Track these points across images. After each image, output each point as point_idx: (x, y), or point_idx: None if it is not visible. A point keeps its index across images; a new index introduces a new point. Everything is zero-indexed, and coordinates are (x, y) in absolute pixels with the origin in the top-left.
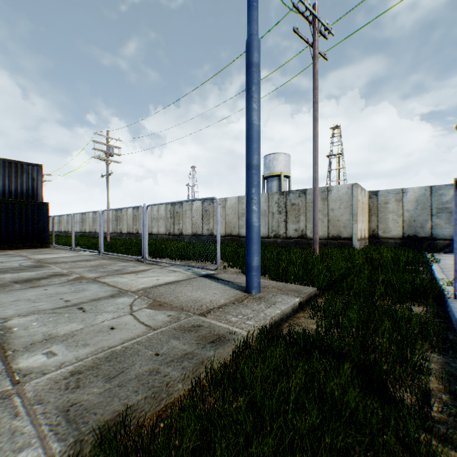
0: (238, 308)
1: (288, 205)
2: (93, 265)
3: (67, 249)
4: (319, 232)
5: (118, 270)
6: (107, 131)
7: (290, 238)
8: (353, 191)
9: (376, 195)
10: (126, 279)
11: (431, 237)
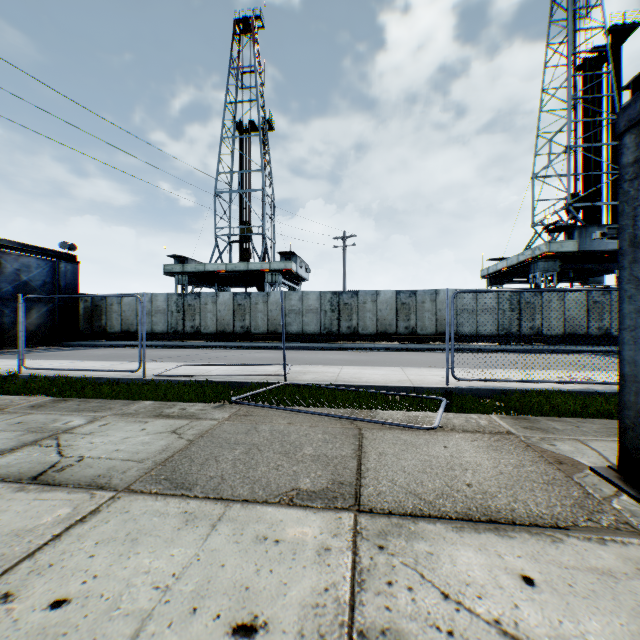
0: None
1: None
2: None
3: None
4: None
5: None
6: None
7: None
8: None
9: None
10: None
11: None
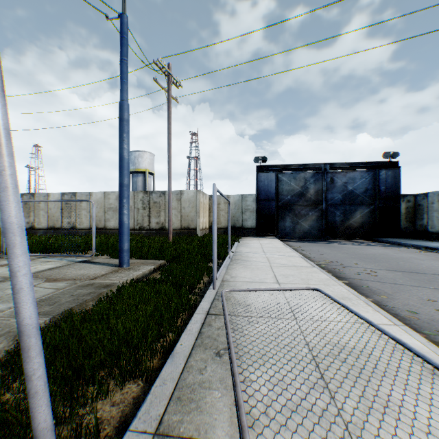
0: (116, 274)
1: (151, 202)
2: None
3: None
4: (175, 224)
5: None
6: None
7: (153, 229)
8: (197, 195)
9: None
10: (0, 271)
11: (242, 227)
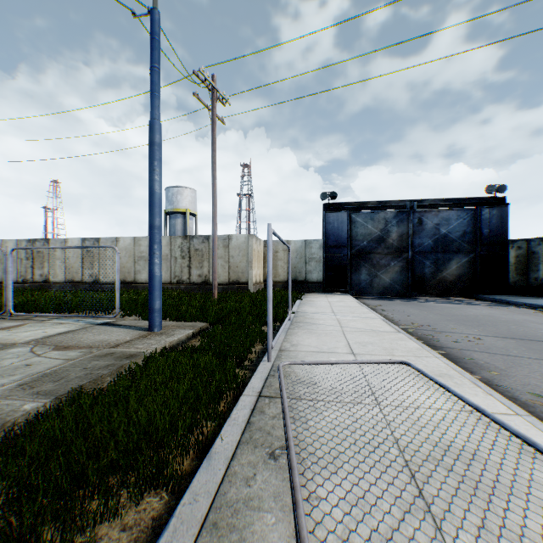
0: (144, 340)
1: (191, 250)
2: None
3: None
4: (221, 277)
5: None
6: None
7: (194, 283)
8: (249, 241)
9: None
10: (0, 335)
11: (306, 280)
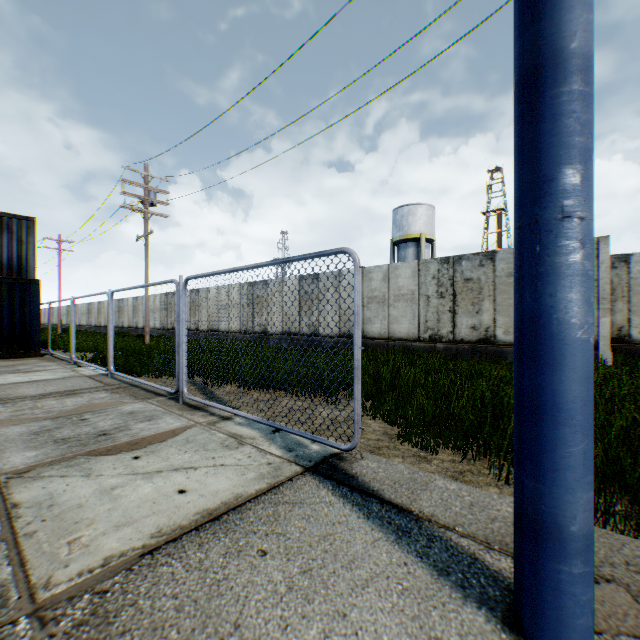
0: None
1: (457, 281)
2: (65, 410)
3: (66, 360)
4: None
5: (102, 436)
6: (145, 165)
7: (463, 342)
8: (598, 252)
9: (626, 262)
10: (92, 486)
11: None
